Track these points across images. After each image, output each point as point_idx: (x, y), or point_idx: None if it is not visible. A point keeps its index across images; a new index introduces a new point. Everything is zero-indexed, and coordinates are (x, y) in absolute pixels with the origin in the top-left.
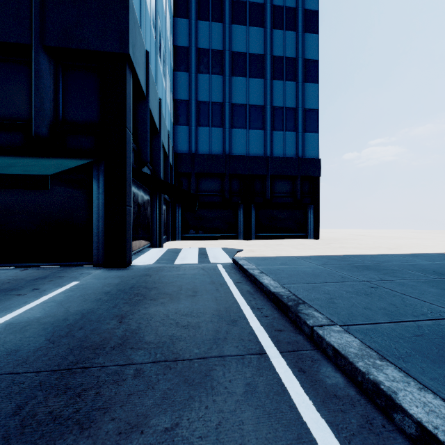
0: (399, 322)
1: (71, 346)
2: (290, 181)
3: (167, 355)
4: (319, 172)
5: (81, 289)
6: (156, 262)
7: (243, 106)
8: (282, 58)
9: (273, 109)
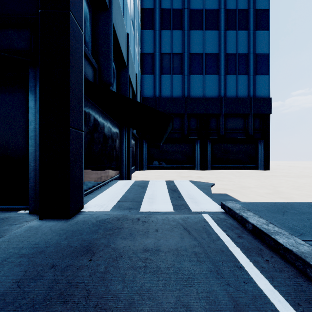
0: None
1: None
2: (241, 119)
3: None
4: (270, 110)
5: None
6: (116, 205)
7: (199, 55)
8: (235, 10)
9: (227, 56)
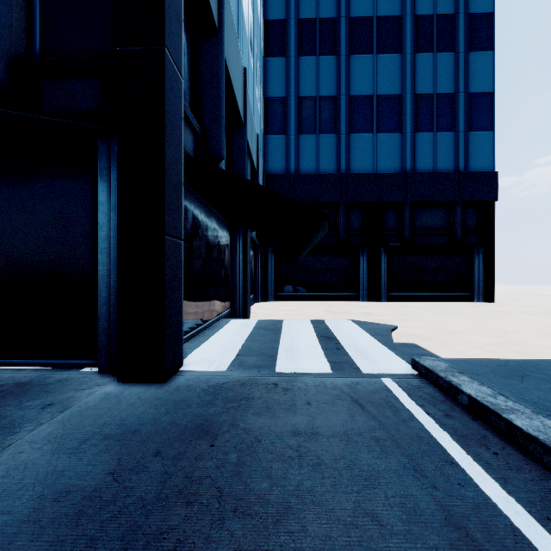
0: None
1: None
2: (443, 211)
3: None
4: (495, 194)
5: None
6: (234, 362)
7: (367, 99)
8: (431, 17)
9: (416, 99)
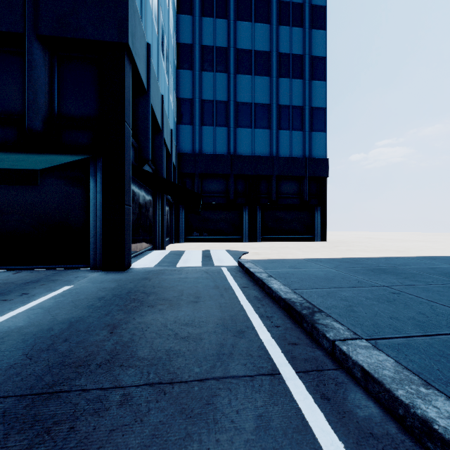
0: (435, 335)
1: (50, 363)
2: (296, 182)
3: (162, 375)
4: (327, 173)
5: (73, 294)
6: (157, 265)
7: (248, 105)
8: (289, 55)
9: (279, 108)
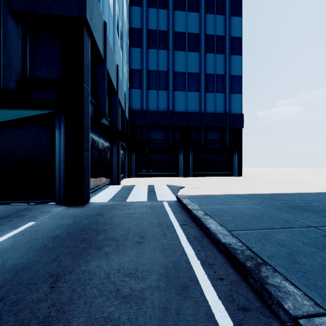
0: None
1: None
2: (219, 132)
3: None
4: (242, 125)
5: (32, 232)
6: (111, 199)
7: (183, 74)
8: (213, 36)
9: (206, 76)
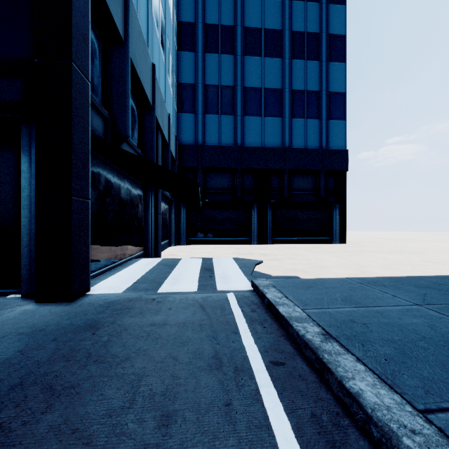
0: None
1: None
2: (312, 177)
3: None
4: (346, 166)
5: None
6: (130, 287)
7: (257, 90)
8: (303, 33)
9: (292, 93)
